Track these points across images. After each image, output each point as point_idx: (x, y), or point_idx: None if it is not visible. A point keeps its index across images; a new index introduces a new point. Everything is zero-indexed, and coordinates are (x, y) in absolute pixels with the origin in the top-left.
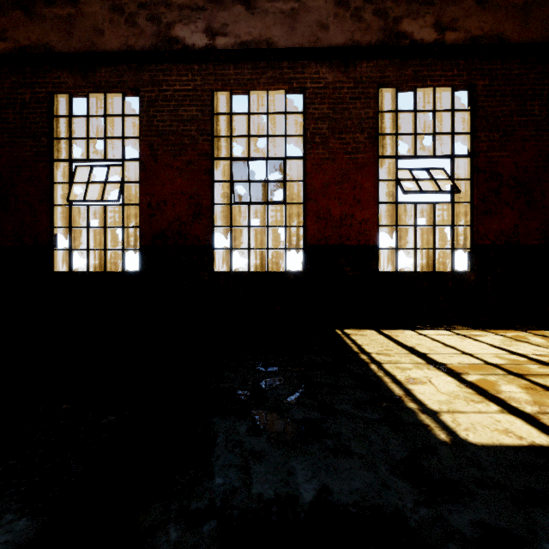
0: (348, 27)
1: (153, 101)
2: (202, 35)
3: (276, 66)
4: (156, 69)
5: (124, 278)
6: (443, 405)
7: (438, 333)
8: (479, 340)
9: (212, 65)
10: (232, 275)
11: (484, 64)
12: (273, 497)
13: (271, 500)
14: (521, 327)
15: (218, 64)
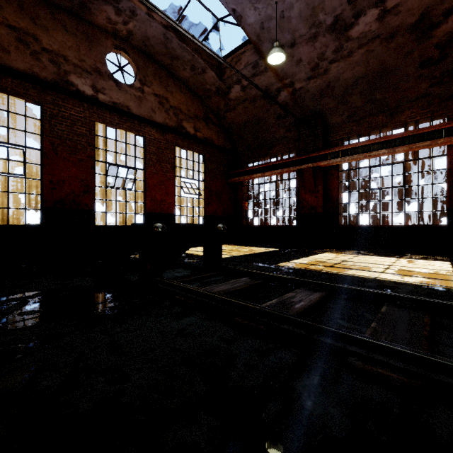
0: (164, 116)
1: (54, 115)
2: (90, 88)
3: (132, 121)
4: (57, 96)
5: (30, 229)
6: None
7: (198, 248)
8: None
9: (96, 108)
10: (108, 227)
11: (208, 148)
12: None
13: None
14: None
15: (100, 109)
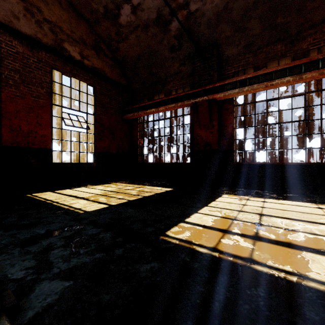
0: (34, 27)
1: None
2: None
3: None
4: None
5: None
6: (82, 206)
7: (81, 188)
8: (96, 188)
9: None
10: None
11: (99, 80)
12: (30, 236)
13: (30, 236)
14: (110, 183)
15: None
